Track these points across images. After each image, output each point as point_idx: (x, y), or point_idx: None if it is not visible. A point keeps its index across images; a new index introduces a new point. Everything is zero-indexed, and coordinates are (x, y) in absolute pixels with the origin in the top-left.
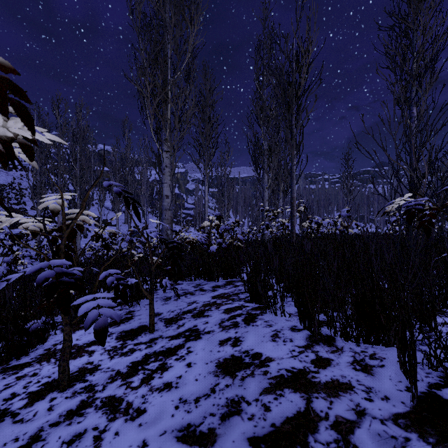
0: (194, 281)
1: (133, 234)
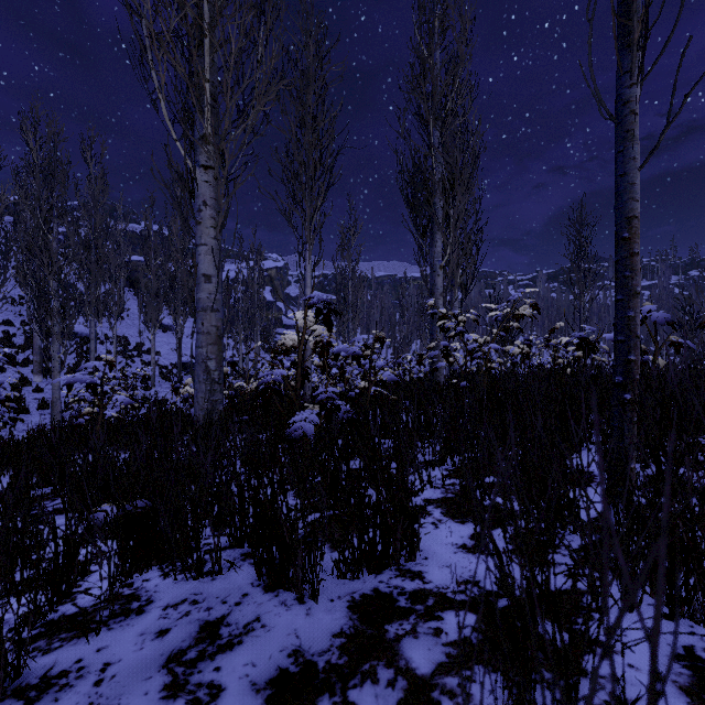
0: (211, 583)
1: (187, 369)
